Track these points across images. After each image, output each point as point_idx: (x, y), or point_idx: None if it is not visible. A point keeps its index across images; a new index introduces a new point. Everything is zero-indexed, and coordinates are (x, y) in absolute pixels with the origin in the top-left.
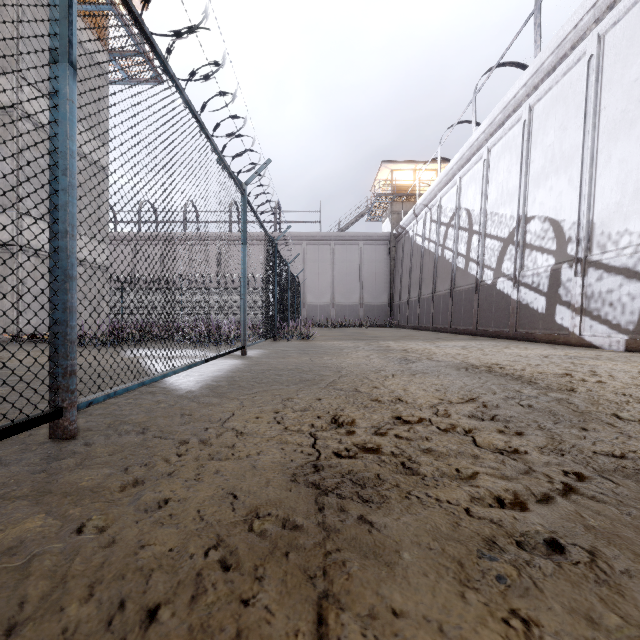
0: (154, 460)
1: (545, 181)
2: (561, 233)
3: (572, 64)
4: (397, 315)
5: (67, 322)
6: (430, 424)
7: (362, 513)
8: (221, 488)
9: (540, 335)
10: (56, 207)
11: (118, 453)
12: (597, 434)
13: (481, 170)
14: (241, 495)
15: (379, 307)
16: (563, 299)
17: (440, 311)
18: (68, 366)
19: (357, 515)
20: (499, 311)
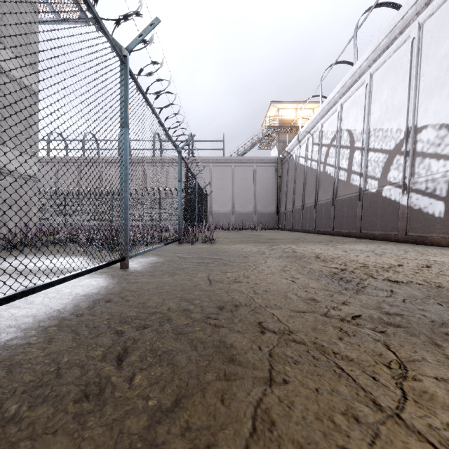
0: None
1: (440, 90)
2: None
3: None
4: (283, 220)
5: None
6: None
7: None
8: None
9: (438, 239)
10: None
11: None
12: None
13: (363, 94)
14: None
15: (269, 214)
16: None
17: (322, 217)
18: None
19: None
20: (385, 216)
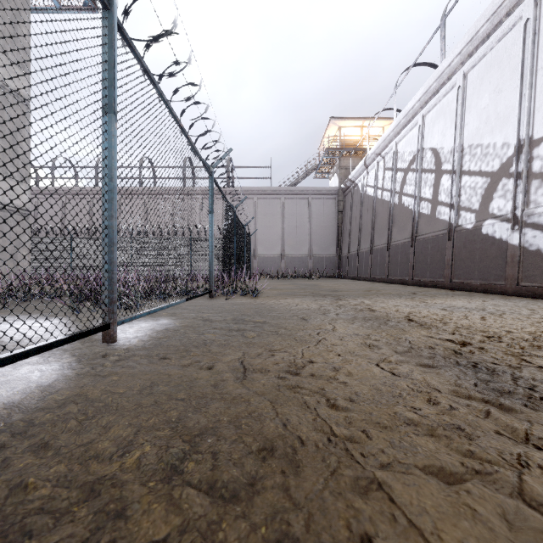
0: None
1: None
2: None
3: None
4: (346, 266)
5: None
6: None
7: None
8: None
9: None
10: None
11: None
12: None
13: (453, 101)
14: None
15: (327, 259)
16: None
17: (398, 262)
18: None
19: None
20: (487, 260)
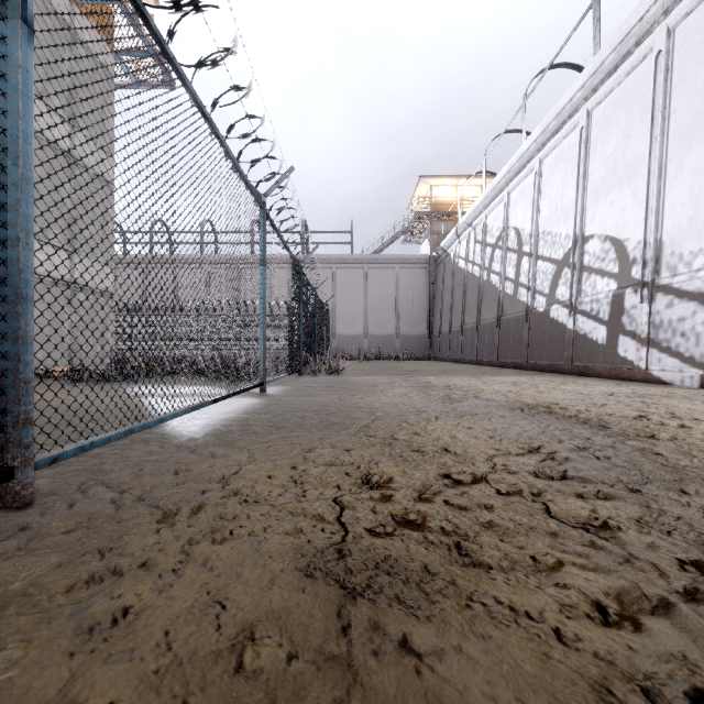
0: (124, 542)
1: (606, 195)
2: (624, 254)
3: (637, 62)
4: (437, 347)
5: (19, 356)
6: (487, 485)
7: (405, 634)
8: (206, 589)
9: (600, 369)
10: (5, 207)
11: (79, 530)
12: (703, 500)
13: (532, 184)
14: (232, 603)
15: (417, 338)
16: (627, 328)
17: (485, 342)
18: (20, 413)
19: (398, 640)
20: (553, 342)
